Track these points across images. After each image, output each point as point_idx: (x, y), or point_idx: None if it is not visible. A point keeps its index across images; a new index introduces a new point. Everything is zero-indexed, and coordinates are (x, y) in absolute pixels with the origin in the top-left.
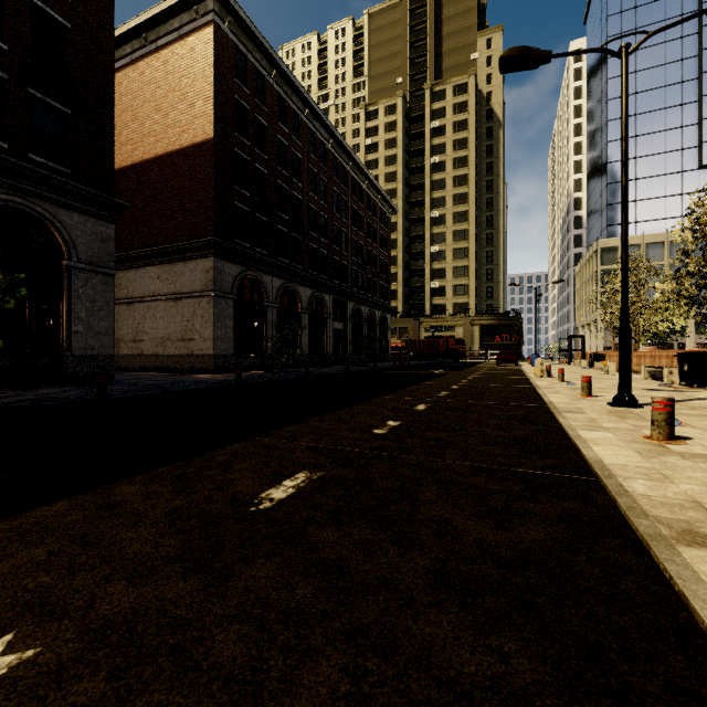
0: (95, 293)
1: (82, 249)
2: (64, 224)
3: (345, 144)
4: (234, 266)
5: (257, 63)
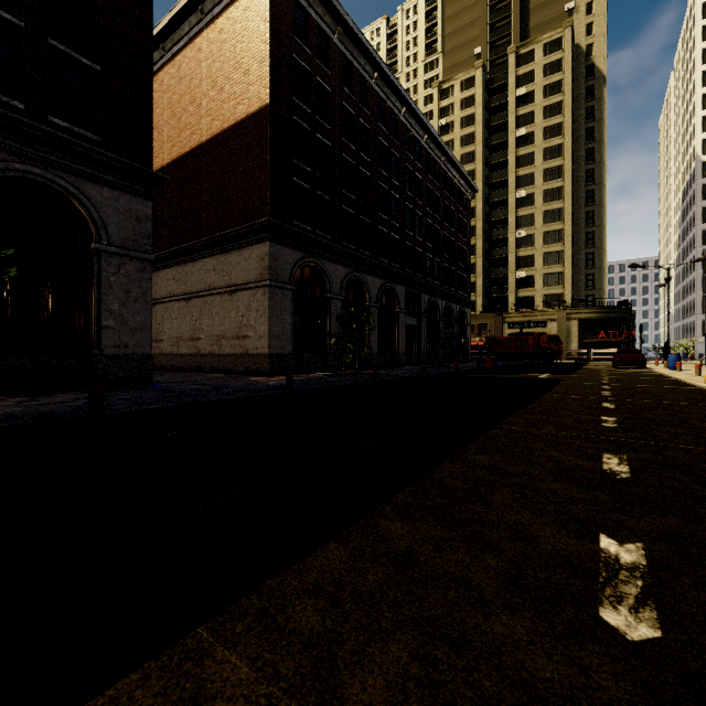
0: (129, 281)
1: (114, 230)
2: (92, 201)
3: (419, 113)
4: (293, 252)
5: (319, 19)
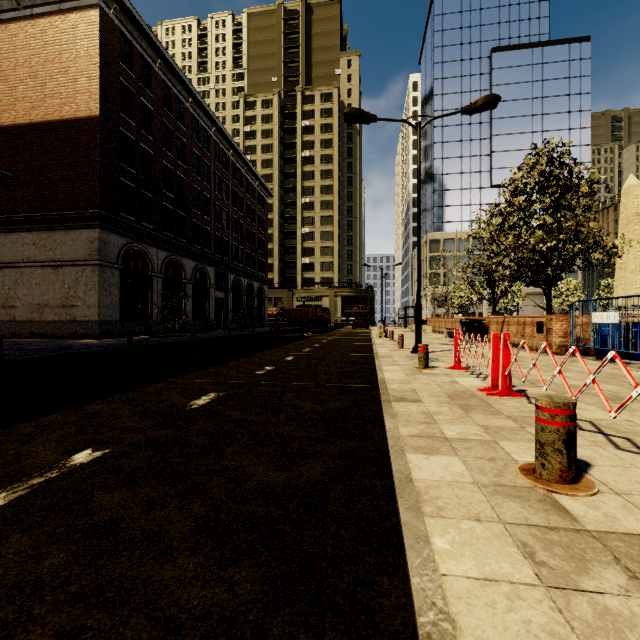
0: None
1: None
2: None
3: (226, 133)
4: (120, 238)
5: (143, 50)
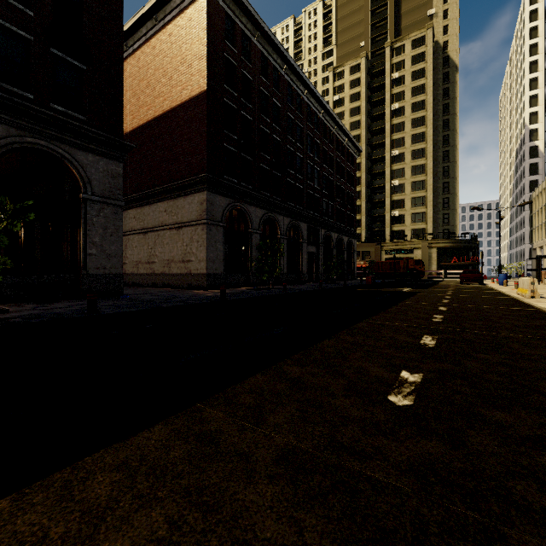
0: (107, 221)
1: (96, 184)
2: (81, 163)
3: (317, 94)
4: (224, 199)
5: (243, 26)
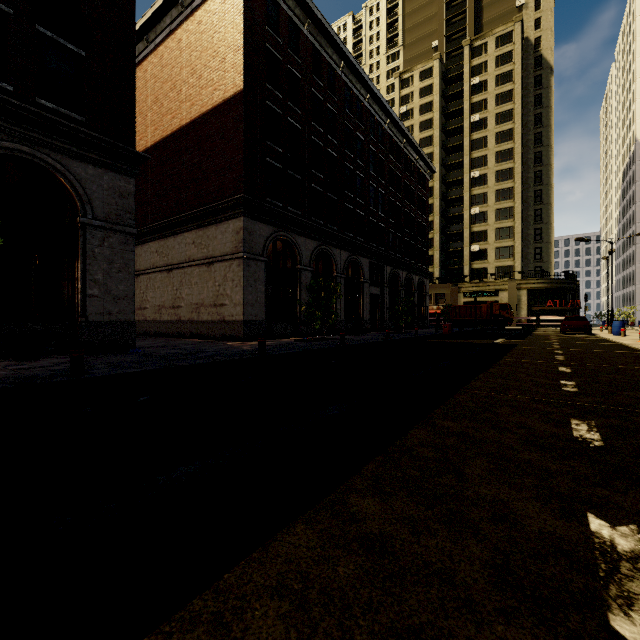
0: (113, 253)
1: (98, 204)
2: (78, 177)
3: (382, 99)
4: (266, 227)
5: (290, 11)
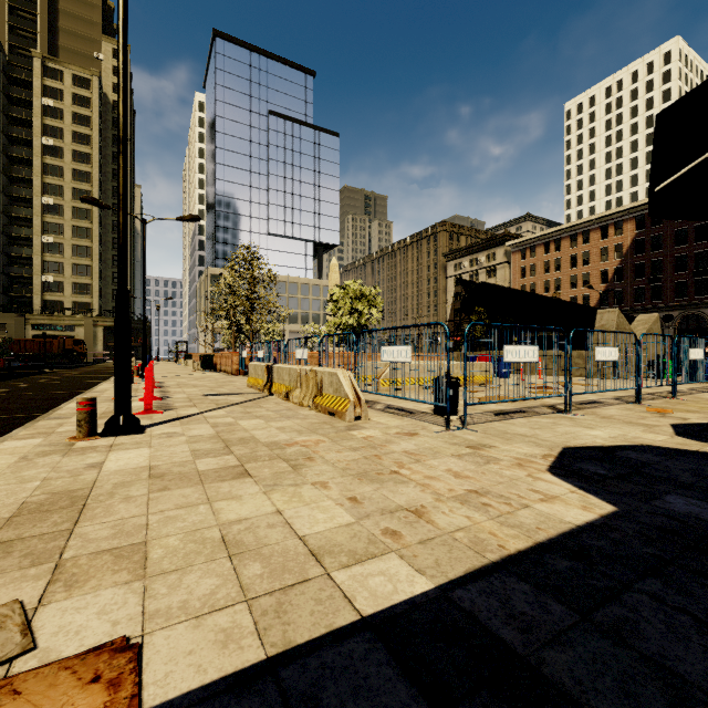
0: None
1: None
2: None
3: None
4: None
5: None
